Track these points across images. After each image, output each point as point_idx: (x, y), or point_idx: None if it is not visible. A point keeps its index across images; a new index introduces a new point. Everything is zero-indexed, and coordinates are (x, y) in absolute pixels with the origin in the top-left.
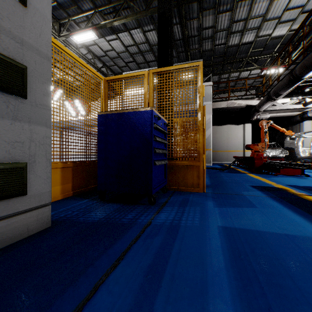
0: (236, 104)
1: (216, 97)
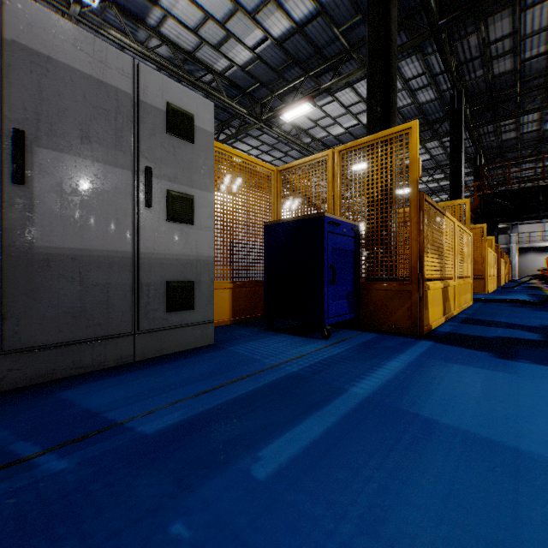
0: (533, 245)
1: (520, 241)
